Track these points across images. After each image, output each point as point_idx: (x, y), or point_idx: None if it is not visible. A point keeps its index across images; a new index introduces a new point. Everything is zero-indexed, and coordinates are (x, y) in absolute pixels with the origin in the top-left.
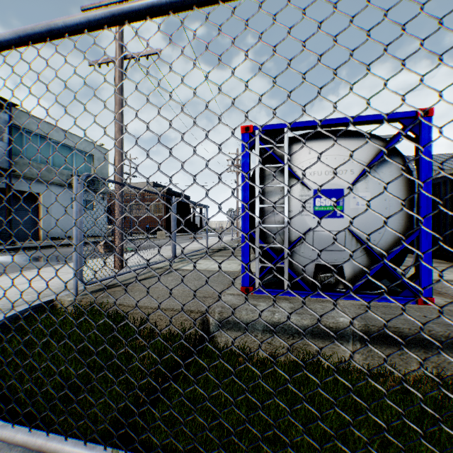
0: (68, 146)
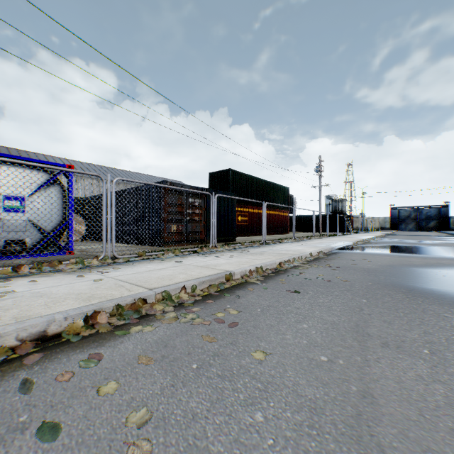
0: None
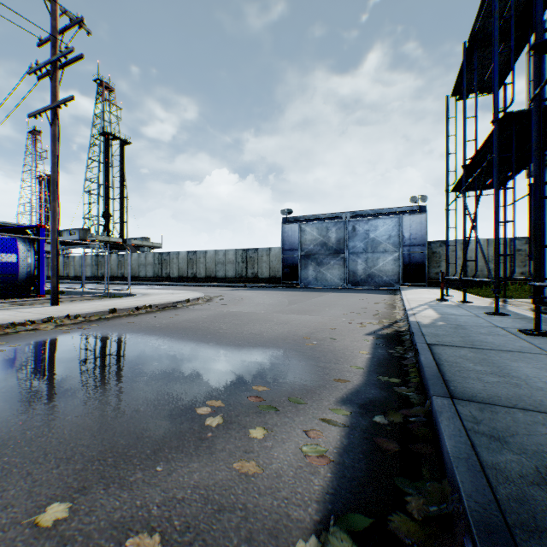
0: None
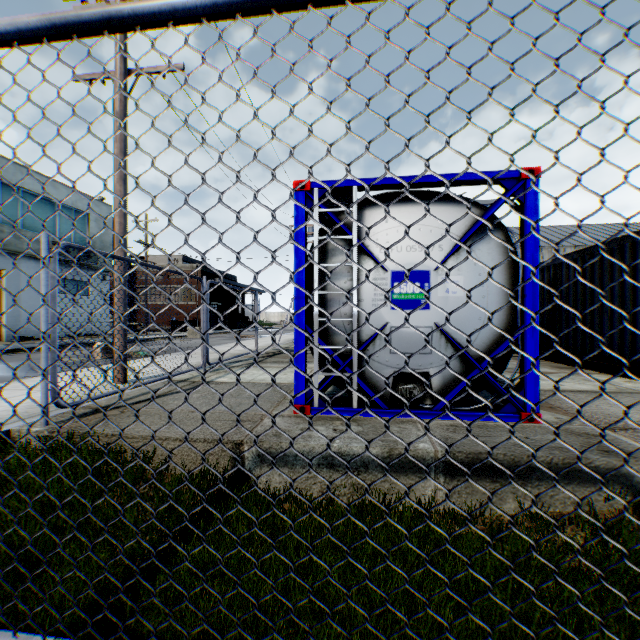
0: (48, 200)
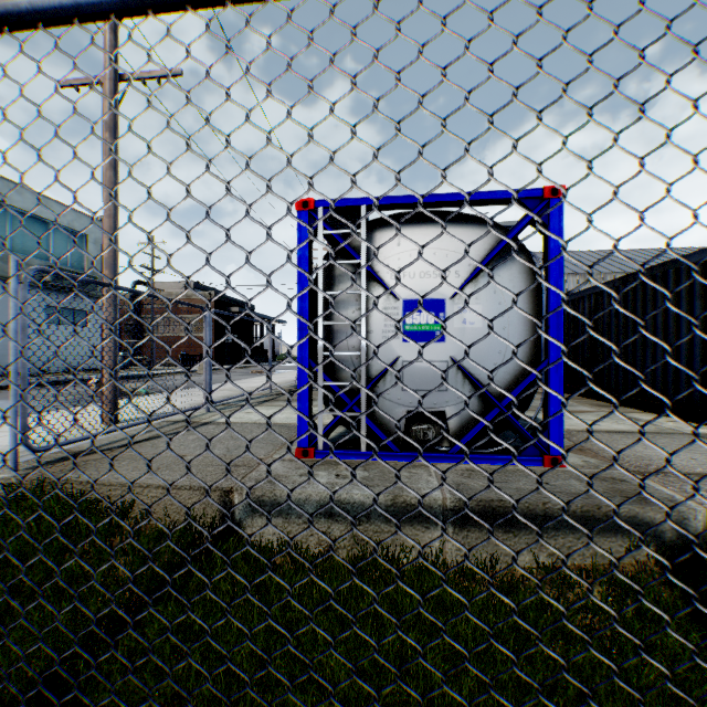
0: (40, 219)
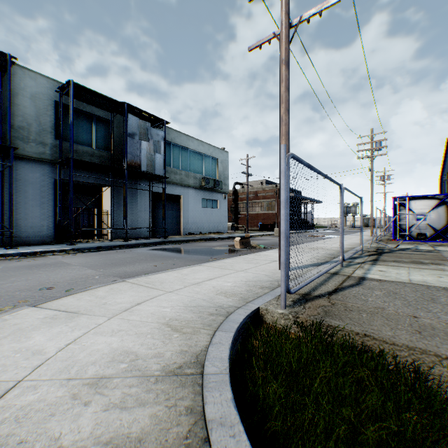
0: (199, 153)
